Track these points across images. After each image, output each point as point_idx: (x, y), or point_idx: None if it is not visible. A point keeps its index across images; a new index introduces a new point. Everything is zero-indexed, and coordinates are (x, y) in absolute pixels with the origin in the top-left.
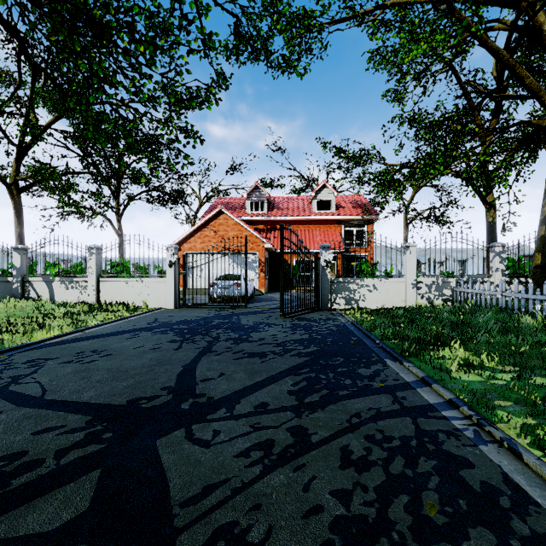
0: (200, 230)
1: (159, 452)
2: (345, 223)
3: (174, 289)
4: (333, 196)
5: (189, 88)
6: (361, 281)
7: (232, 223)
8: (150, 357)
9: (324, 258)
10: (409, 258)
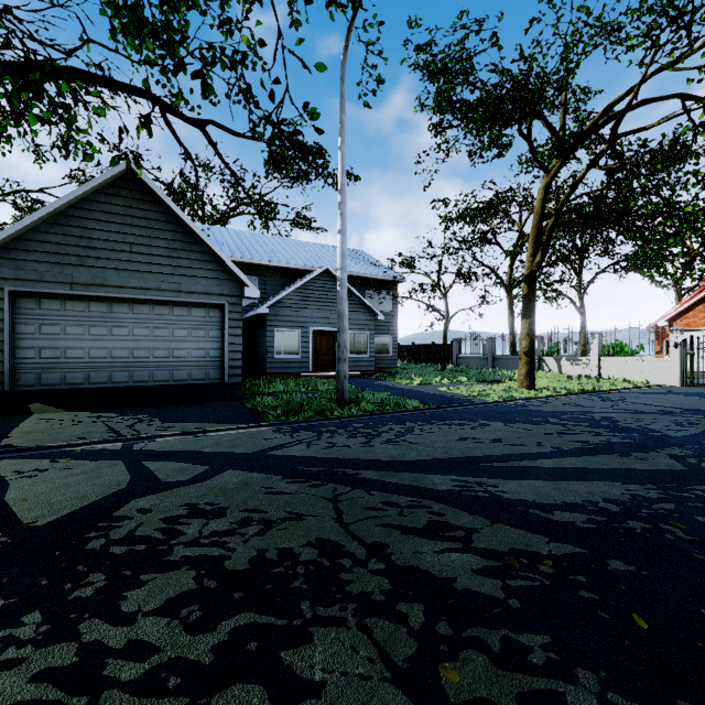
0: (703, 302)
1: None
2: None
3: (679, 368)
4: None
5: None
6: None
7: None
8: (691, 402)
9: None
10: None
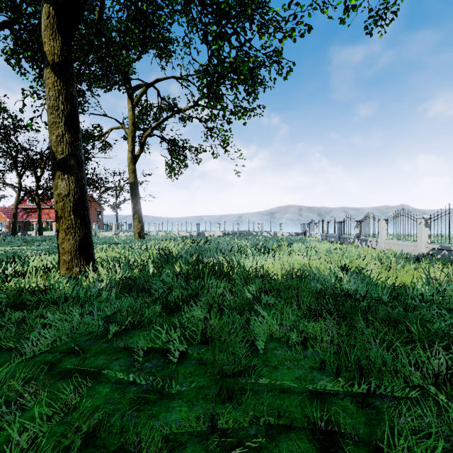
0: None
1: None
2: None
3: None
4: None
5: None
6: None
7: None
8: None
9: None
10: None
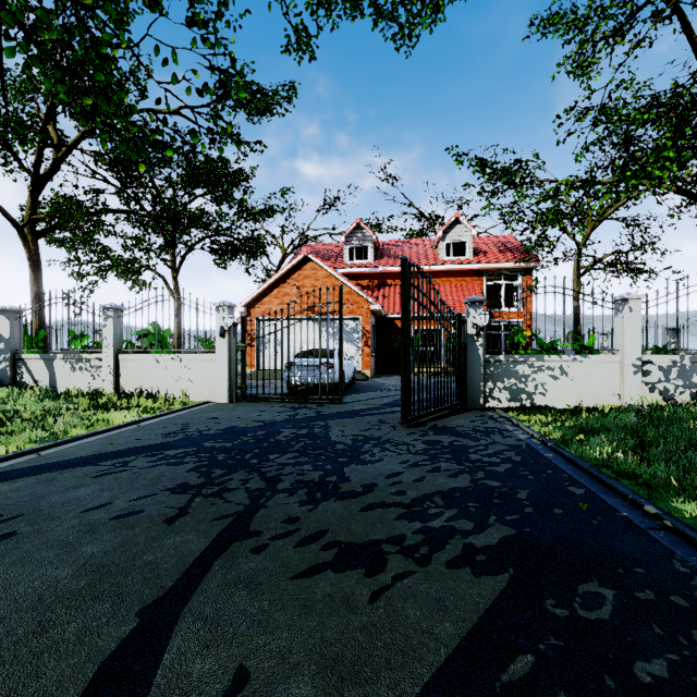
0: (278, 286)
1: None
2: (489, 274)
3: (228, 372)
4: (469, 236)
5: None
6: (538, 361)
7: (323, 274)
8: (88, 555)
9: (473, 320)
10: (629, 320)
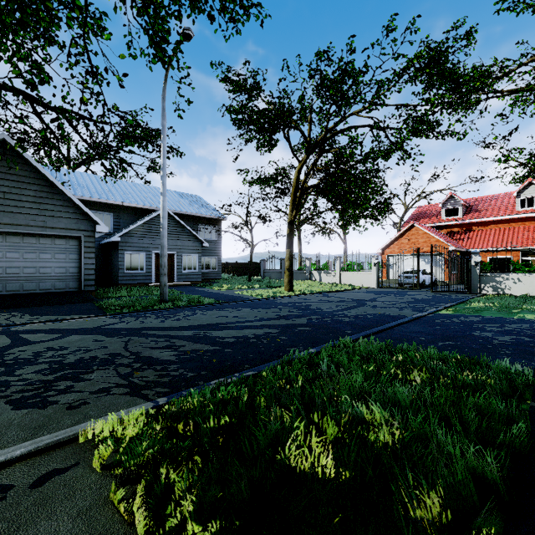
0: (397, 240)
1: (365, 302)
2: None
3: (376, 278)
4: None
5: (377, 204)
6: (506, 276)
7: (422, 232)
8: (364, 296)
9: (474, 260)
10: None
